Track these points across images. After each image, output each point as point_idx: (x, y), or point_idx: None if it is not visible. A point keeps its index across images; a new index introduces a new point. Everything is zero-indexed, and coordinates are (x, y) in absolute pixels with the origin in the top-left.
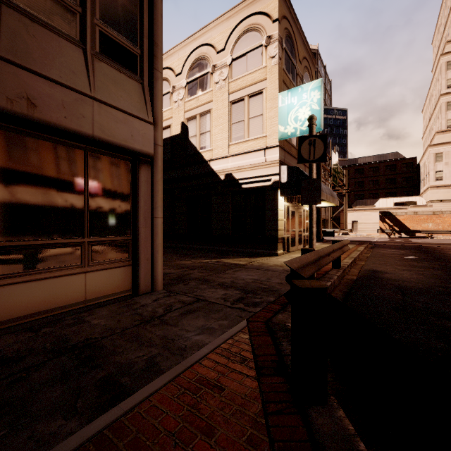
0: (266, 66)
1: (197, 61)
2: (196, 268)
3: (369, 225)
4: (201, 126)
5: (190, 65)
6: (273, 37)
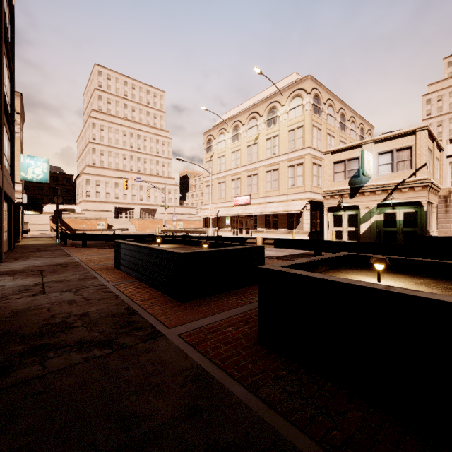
0: None
1: None
2: None
3: (40, 226)
4: None
5: None
6: (17, 122)
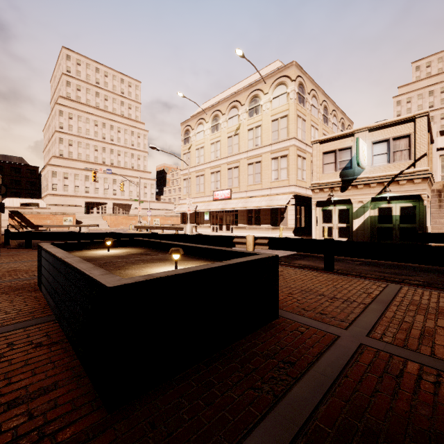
0: None
1: None
2: None
3: None
4: None
5: None
6: None
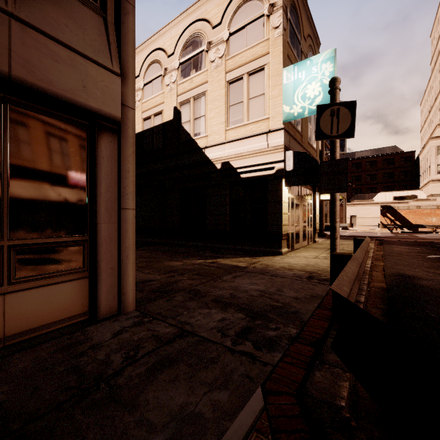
0: (268, 38)
1: (191, 39)
2: (187, 272)
3: (368, 220)
4: (195, 110)
5: (183, 44)
6: (277, 5)
